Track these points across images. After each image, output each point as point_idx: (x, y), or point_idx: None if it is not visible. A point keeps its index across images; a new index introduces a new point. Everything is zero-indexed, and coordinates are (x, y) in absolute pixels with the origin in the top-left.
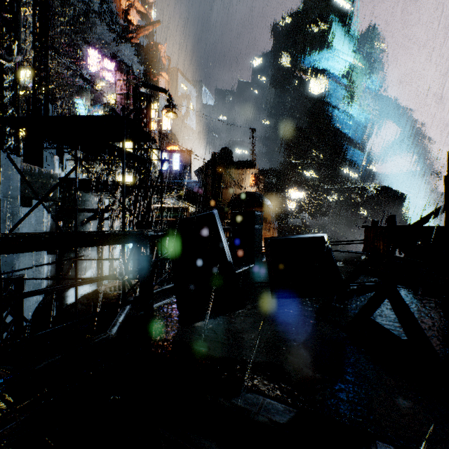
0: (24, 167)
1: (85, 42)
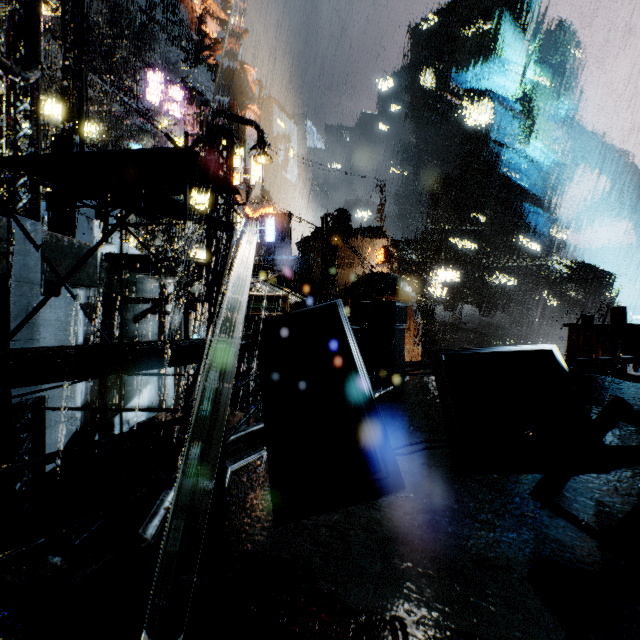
0: (47, 237)
1: (144, 64)
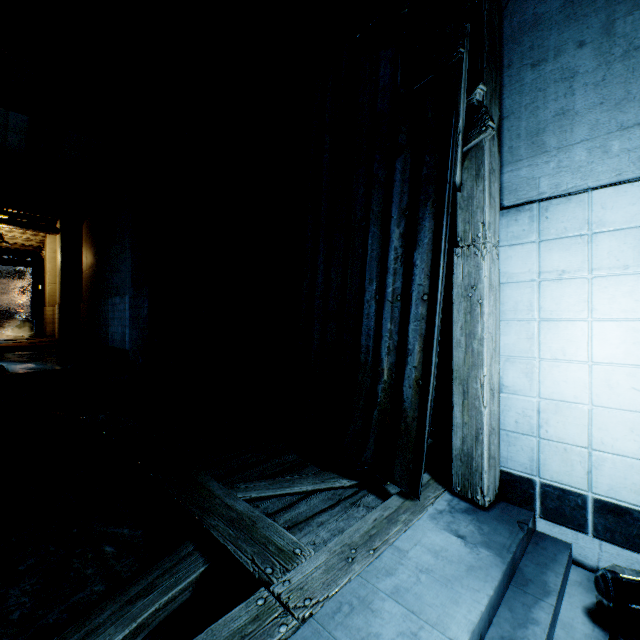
0: None
1: None
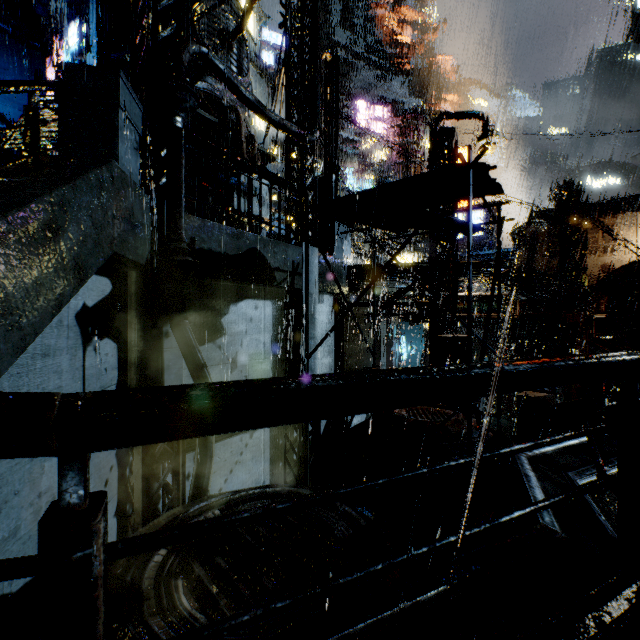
0: (320, 258)
1: (353, 95)
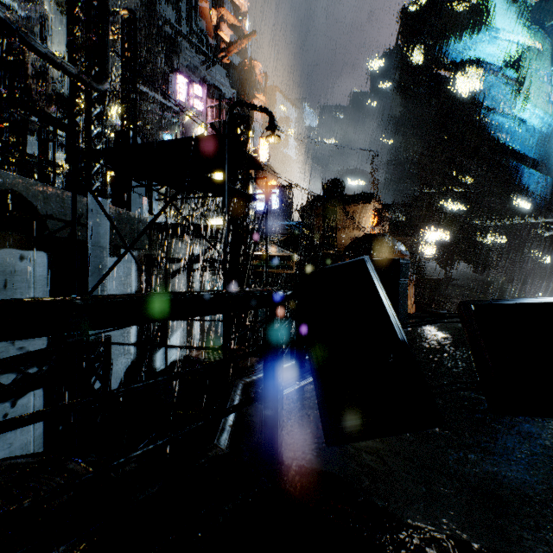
0: (113, 211)
1: (174, 69)
